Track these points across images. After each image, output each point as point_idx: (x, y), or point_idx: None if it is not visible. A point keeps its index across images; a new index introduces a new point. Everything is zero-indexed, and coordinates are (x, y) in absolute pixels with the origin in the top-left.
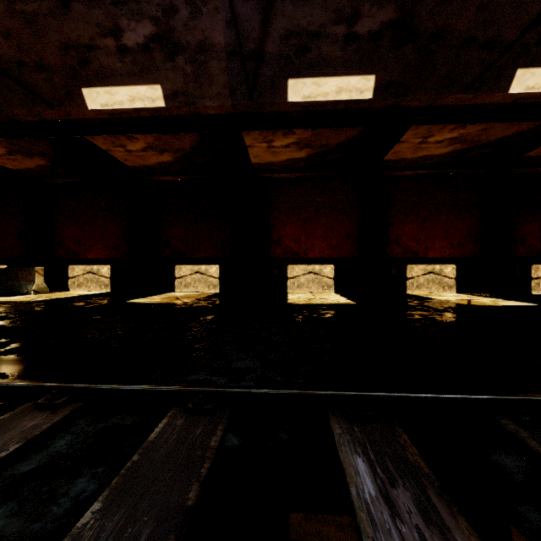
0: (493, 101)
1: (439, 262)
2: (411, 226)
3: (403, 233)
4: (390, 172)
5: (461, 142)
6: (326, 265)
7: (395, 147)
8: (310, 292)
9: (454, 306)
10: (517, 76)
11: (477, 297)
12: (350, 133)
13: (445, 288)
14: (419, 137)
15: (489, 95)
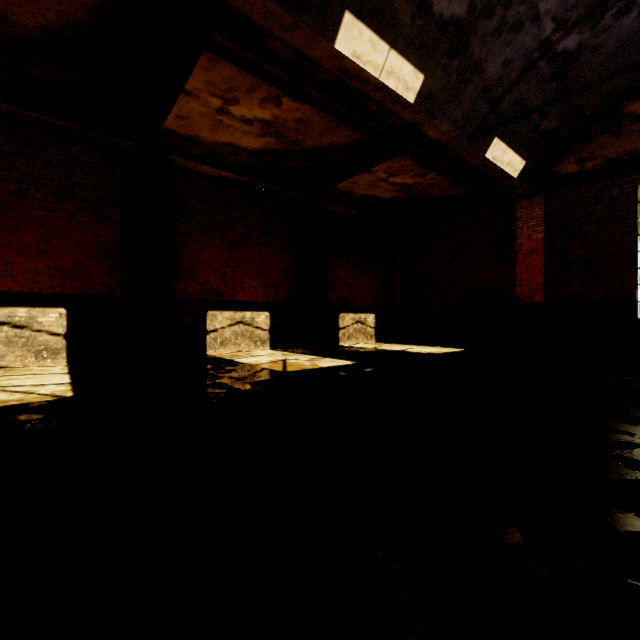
0: (316, 56)
1: (251, 308)
2: (213, 253)
3: (202, 262)
4: (181, 160)
5: (276, 135)
6: (47, 307)
7: (179, 102)
8: (1, 366)
9: (265, 378)
10: (345, 24)
11: (293, 356)
12: (65, 4)
13: (258, 344)
14: (217, 95)
15: (312, 37)
